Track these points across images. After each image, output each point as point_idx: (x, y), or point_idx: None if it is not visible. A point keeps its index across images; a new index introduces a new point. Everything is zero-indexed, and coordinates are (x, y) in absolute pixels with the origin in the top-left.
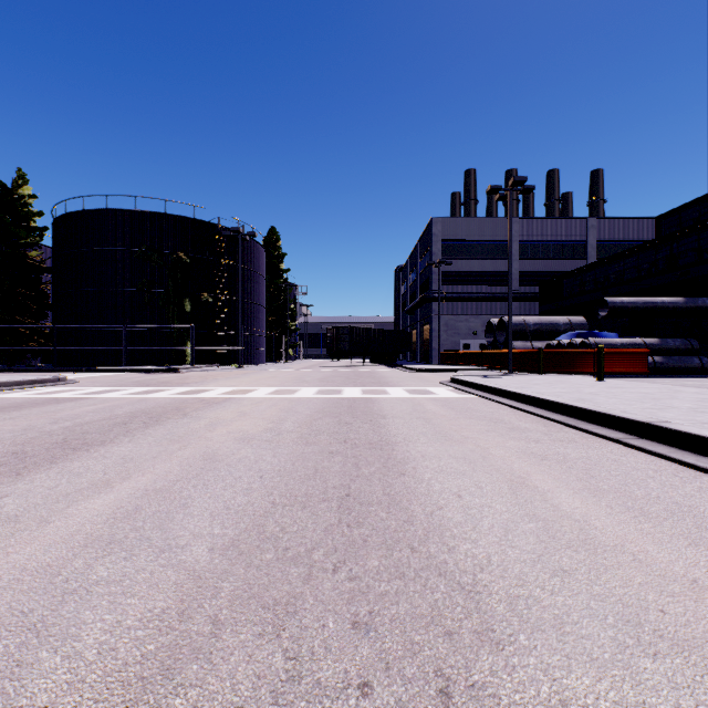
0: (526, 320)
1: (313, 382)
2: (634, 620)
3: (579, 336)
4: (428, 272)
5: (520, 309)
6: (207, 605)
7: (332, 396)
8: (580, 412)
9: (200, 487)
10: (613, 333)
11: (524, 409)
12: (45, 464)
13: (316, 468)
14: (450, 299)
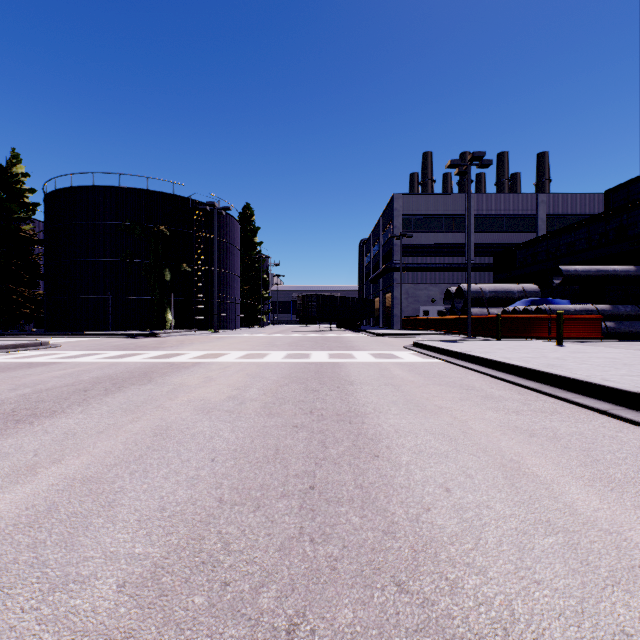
0: (482, 288)
1: (283, 346)
2: None
3: (533, 303)
4: (390, 244)
5: (475, 278)
6: None
7: (300, 360)
8: (555, 378)
9: (138, 474)
10: (565, 300)
11: (493, 375)
12: None
13: (278, 447)
14: (411, 269)
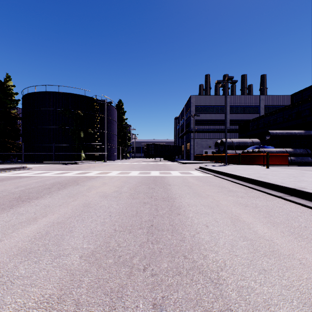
0: (232, 140)
1: (137, 168)
2: (308, 302)
3: (256, 148)
4: (189, 119)
5: (230, 136)
6: (74, 292)
7: (146, 175)
8: (260, 183)
9: (80, 221)
10: (272, 146)
11: (234, 181)
12: (7, 208)
13: (137, 211)
14: (199, 131)
